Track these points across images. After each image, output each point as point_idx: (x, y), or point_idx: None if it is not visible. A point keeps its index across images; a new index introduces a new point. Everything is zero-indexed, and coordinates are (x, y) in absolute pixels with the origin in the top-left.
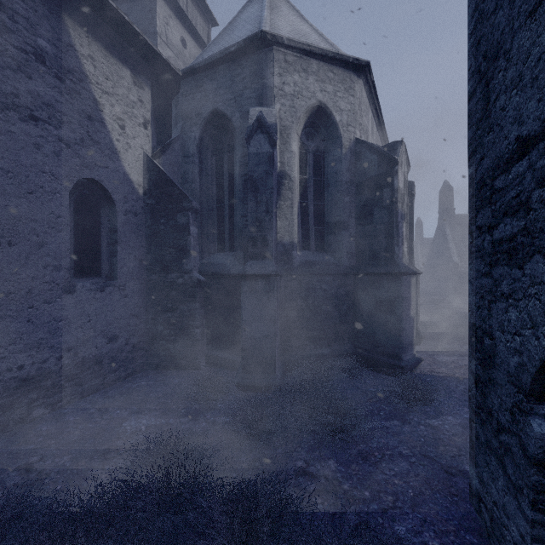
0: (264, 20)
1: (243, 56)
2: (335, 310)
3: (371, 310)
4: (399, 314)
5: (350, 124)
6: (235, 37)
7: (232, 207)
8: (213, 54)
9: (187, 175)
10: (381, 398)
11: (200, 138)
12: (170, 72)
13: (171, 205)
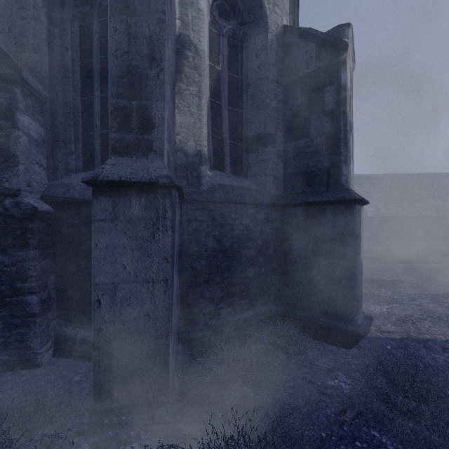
0: None
1: None
2: (259, 255)
3: (308, 253)
4: (352, 258)
5: (277, 4)
6: None
7: (106, 100)
8: None
9: (25, 39)
10: (357, 405)
11: None
12: None
13: None
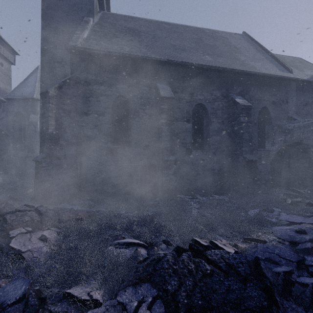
0: (36, 88)
1: (28, 100)
2: None
3: None
4: None
5: None
6: (26, 90)
7: (25, 138)
8: (18, 98)
9: (8, 128)
10: None
11: (13, 118)
12: (2, 100)
13: (3, 137)
